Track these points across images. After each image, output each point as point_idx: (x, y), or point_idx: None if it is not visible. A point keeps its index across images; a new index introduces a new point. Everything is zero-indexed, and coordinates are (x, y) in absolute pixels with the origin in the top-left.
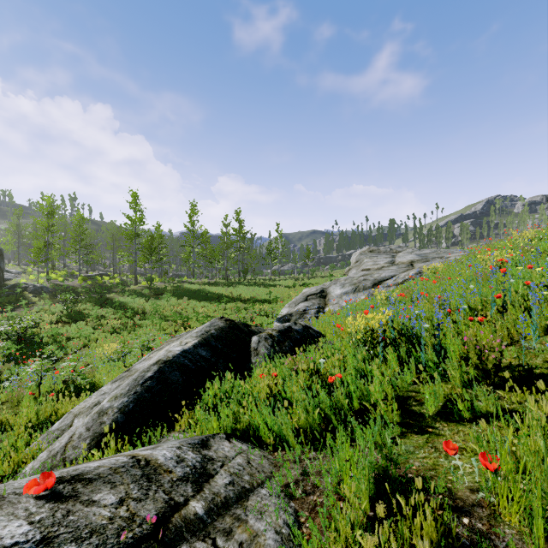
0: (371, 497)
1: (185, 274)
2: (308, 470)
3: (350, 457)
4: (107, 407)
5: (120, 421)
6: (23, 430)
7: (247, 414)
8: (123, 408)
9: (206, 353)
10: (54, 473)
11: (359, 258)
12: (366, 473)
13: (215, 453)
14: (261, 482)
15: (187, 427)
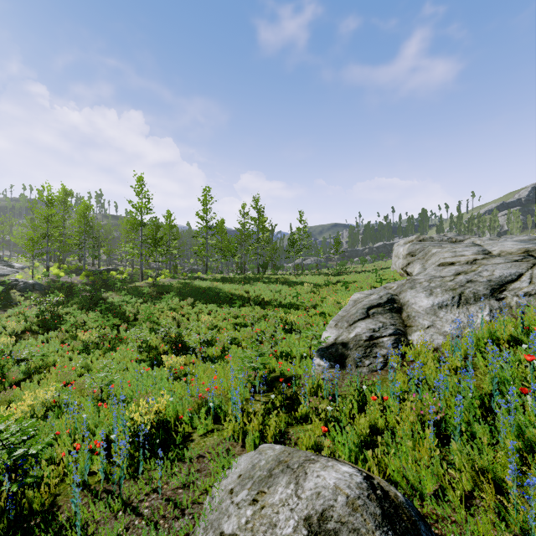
0: None
1: (201, 268)
2: None
3: None
4: None
5: None
6: None
7: None
8: None
9: None
10: None
11: (412, 248)
12: None
13: None
14: None
15: None
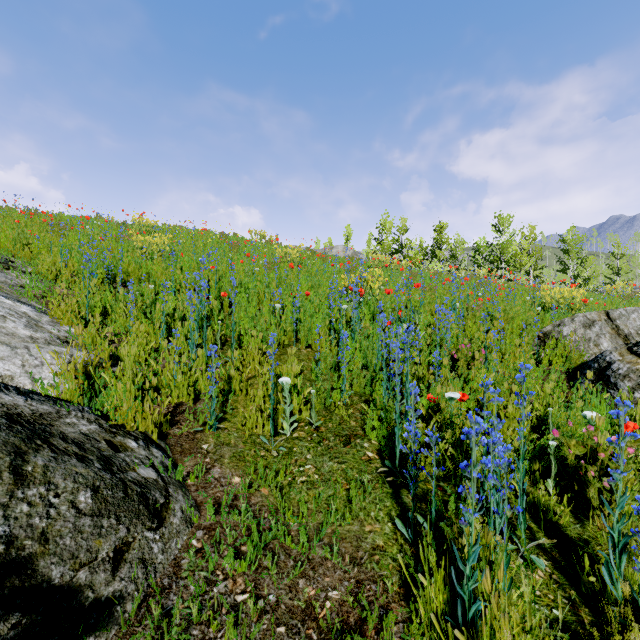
0: None
1: None
2: None
3: None
4: None
5: None
6: None
7: None
8: None
9: None
10: None
11: None
12: None
13: None
14: None
15: None
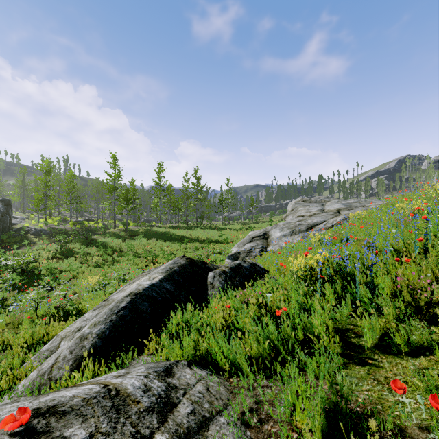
0: (322, 430)
1: (154, 219)
2: (261, 398)
3: (302, 392)
4: (87, 332)
5: (98, 345)
6: (20, 349)
7: (205, 342)
8: (101, 334)
9: (170, 286)
10: (33, 402)
11: (294, 206)
12: (318, 409)
13: (178, 381)
14: (219, 410)
15: (154, 352)
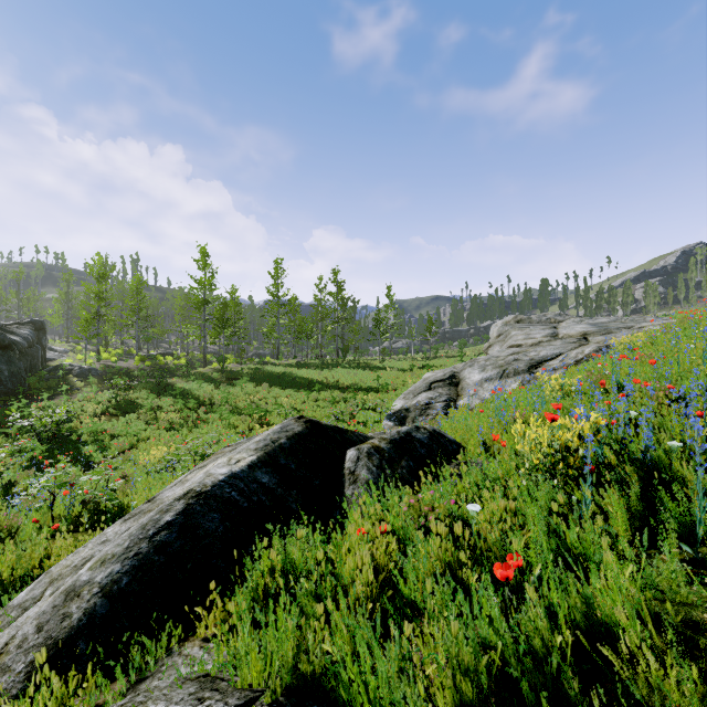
0: None
1: (268, 353)
2: None
3: None
4: (84, 581)
5: (98, 614)
6: None
7: (324, 632)
8: (109, 587)
9: (270, 478)
10: None
11: (502, 330)
12: None
13: None
14: None
15: (214, 639)
